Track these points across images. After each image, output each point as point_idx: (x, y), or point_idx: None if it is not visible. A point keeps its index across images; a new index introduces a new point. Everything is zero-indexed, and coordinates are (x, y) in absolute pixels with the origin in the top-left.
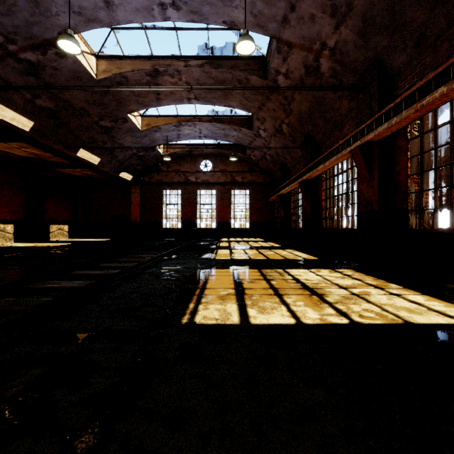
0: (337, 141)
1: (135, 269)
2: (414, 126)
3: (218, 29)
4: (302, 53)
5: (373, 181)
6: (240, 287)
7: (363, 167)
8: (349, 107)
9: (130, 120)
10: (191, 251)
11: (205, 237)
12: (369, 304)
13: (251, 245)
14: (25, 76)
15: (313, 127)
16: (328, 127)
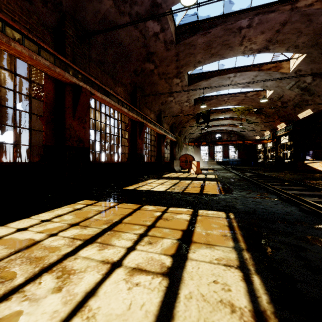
0: None
1: (276, 190)
2: None
3: None
4: None
5: (85, 124)
6: (202, 185)
7: (85, 109)
8: None
9: None
10: None
11: None
12: (168, 181)
13: None
14: None
15: None
16: None
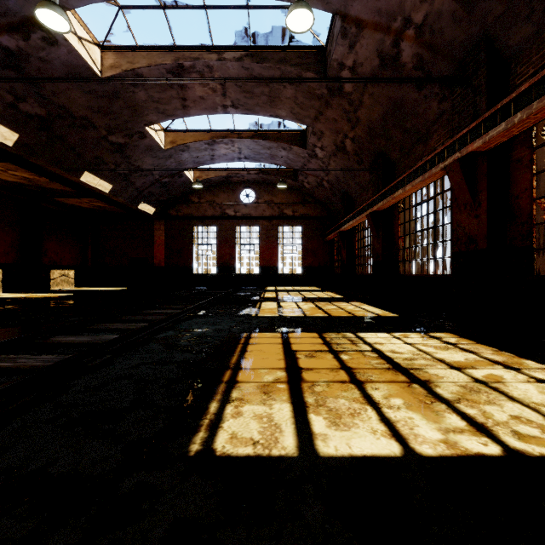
0: (420, 158)
1: (141, 333)
2: (542, 128)
3: (262, 7)
4: (376, 36)
5: (479, 209)
6: (295, 366)
7: (464, 189)
8: (439, 110)
9: (149, 136)
10: (226, 304)
11: (246, 285)
12: (516, 404)
13: (305, 296)
14: (3, 69)
15: (386, 141)
16: (408, 140)
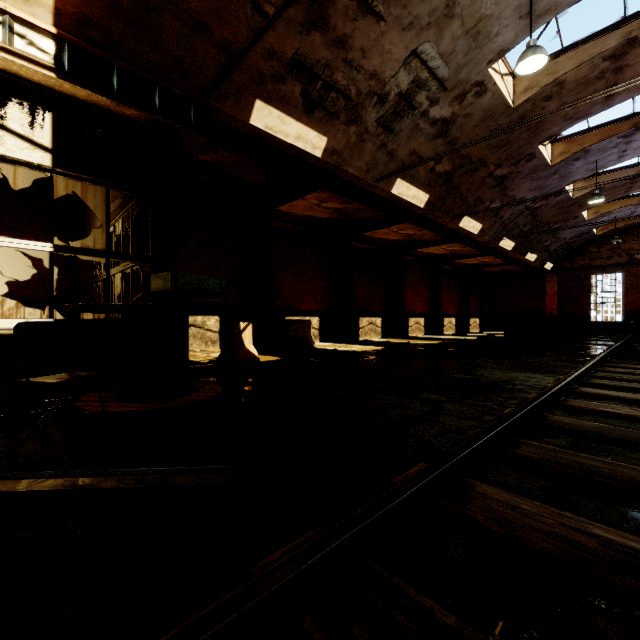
0: None
1: None
2: None
3: None
4: None
5: None
6: None
7: None
8: None
9: (580, 216)
10: None
11: None
12: None
13: None
14: (527, 216)
15: None
16: None
